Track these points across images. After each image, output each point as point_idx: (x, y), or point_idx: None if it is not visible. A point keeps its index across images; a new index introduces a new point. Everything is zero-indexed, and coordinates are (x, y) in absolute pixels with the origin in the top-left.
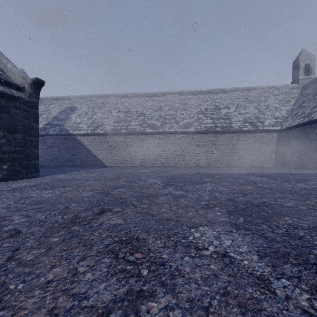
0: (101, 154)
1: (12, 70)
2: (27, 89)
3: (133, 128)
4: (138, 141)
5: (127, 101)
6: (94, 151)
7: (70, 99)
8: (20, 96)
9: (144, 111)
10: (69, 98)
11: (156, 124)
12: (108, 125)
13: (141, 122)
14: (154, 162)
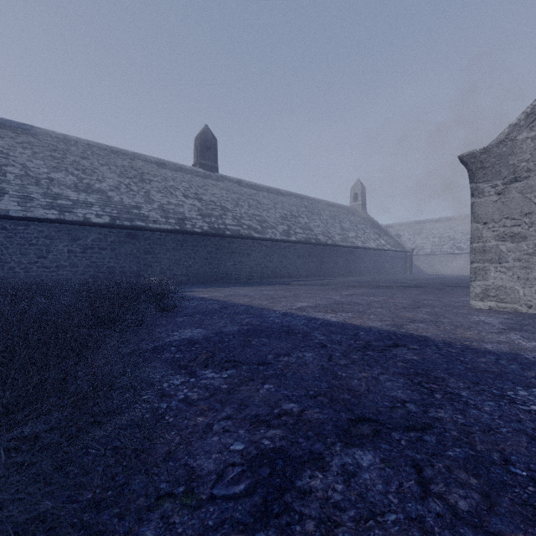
0: (423, 267)
1: (406, 247)
2: (411, 252)
3: (445, 250)
4: (449, 259)
5: (440, 226)
6: (418, 265)
7: (393, 227)
8: (410, 254)
9: (454, 235)
10: (391, 226)
11: (463, 247)
12: (427, 249)
13: (451, 245)
14: (460, 272)
